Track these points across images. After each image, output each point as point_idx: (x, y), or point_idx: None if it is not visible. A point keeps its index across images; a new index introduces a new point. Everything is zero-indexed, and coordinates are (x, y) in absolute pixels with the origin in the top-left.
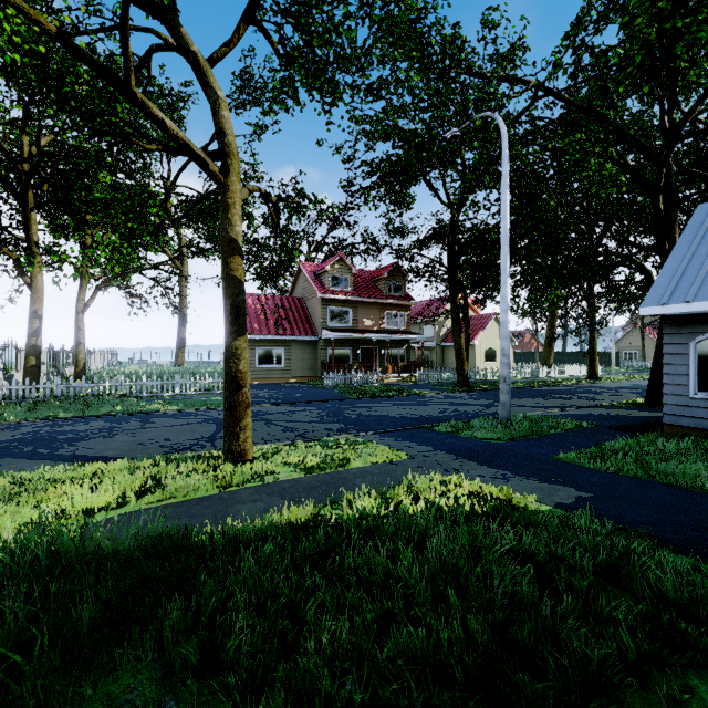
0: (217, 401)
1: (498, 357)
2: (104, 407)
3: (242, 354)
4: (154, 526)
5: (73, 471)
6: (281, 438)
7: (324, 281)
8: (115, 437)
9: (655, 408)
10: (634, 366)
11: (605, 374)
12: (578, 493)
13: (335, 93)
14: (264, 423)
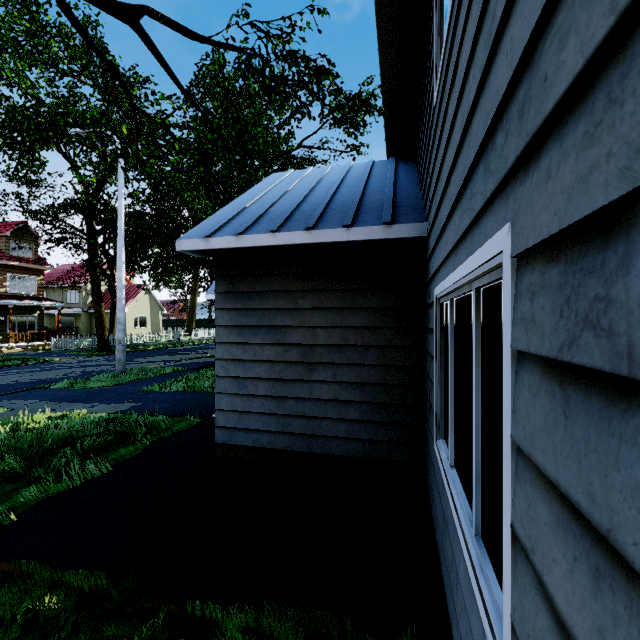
0: None
1: (149, 324)
2: None
3: None
4: None
5: None
6: None
7: None
8: None
9: None
10: None
11: None
12: (135, 404)
13: None
14: None
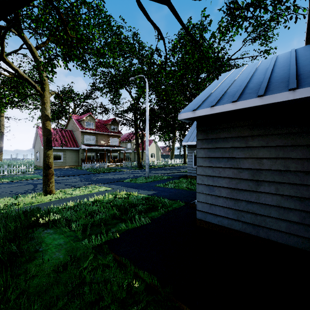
0: (29, 176)
1: (155, 156)
2: None
3: (51, 156)
4: (28, 207)
5: None
6: (65, 187)
7: (82, 124)
8: None
9: None
10: None
11: None
12: (154, 192)
13: (87, 65)
14: (56, 183)
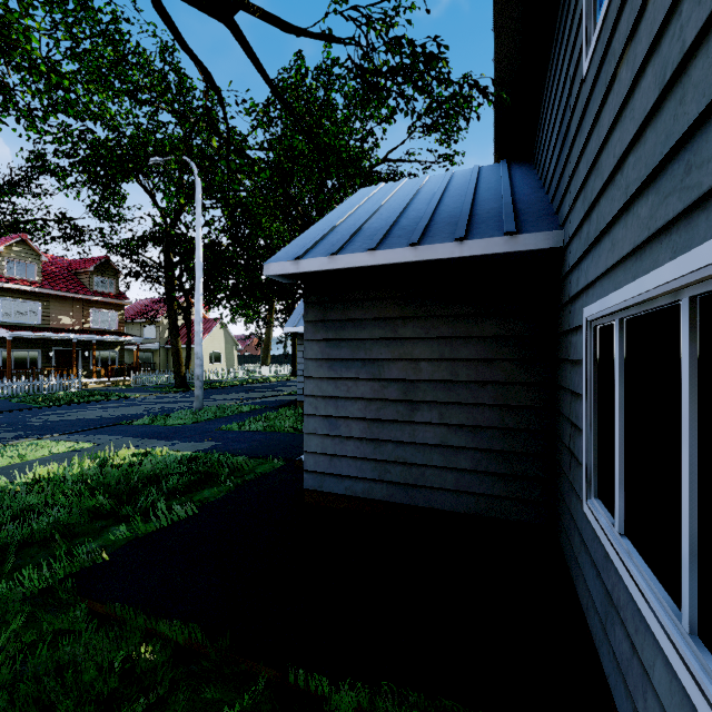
0: None
1: (223, 359)
2: None
3: None
4: None
5: None
6: None
7: None
8: None
9: None
10: None
11: None
12: (215, 443)
13: (10, 98)
14: None
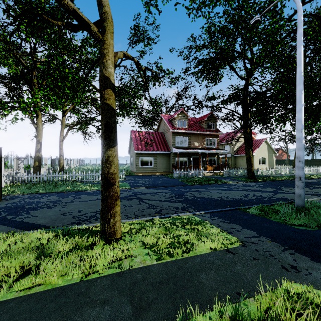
0: None
1: (267, 162)
2: (62, 187)
3: (113, 160)
4: None
5: None
6: (145, 214)
7: (173, 123)
8: (53, 208)
9: None
10: None
11: None
12: None
13: None
14: (138, 200)
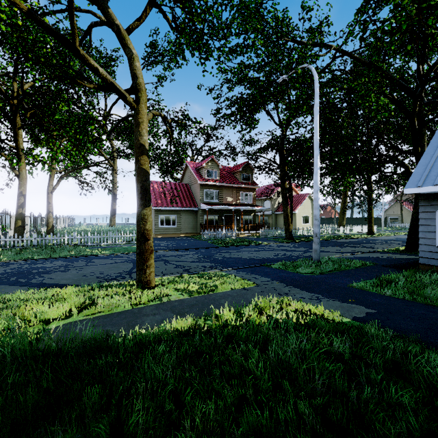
0: (134, 248)
1: (310, 221)
2: (63, 252)
3: (148, 218)
4: (86, 332)
5: (39, 294)
6: (174, 272)
7: (202, 173)
8: (69, 271)
9: (412, 253)
10: (396, 226)
11: (378, 231)
12: (367, 310)
13: (208, 51)
14: (163, 262)
